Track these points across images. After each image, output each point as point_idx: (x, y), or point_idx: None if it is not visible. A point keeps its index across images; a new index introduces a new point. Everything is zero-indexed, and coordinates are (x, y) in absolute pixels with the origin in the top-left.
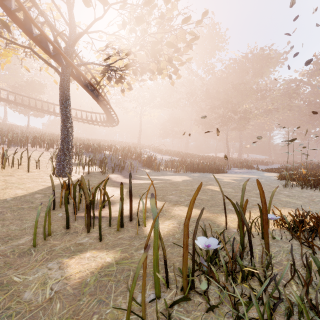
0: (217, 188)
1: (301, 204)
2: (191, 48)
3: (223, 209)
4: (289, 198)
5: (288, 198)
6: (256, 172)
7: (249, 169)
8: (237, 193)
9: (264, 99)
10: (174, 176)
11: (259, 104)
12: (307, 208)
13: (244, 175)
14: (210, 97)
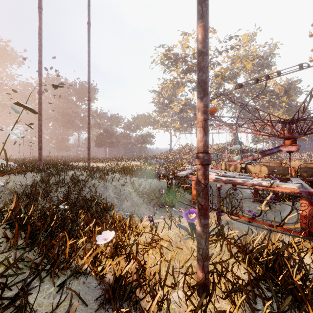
0: None
1: None
2: None
3: None
4: None
5: None
6: None
7: None
8: None
9: (0, 92)
10: None
11: None
12: None
13: None
14: None
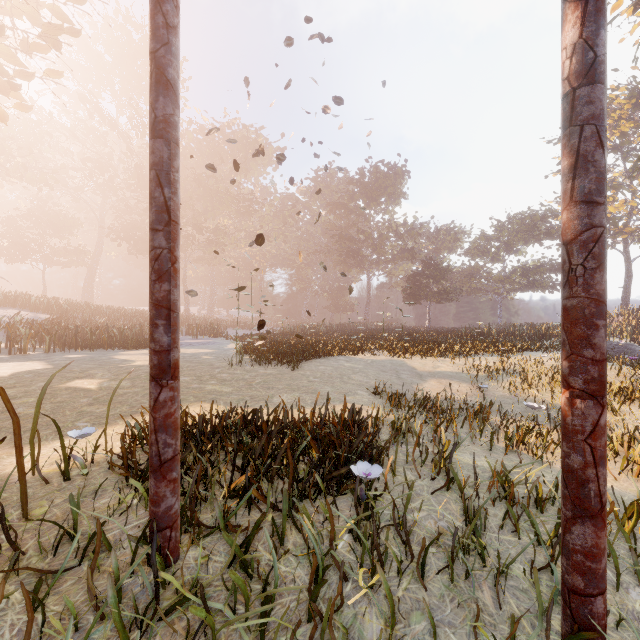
0: (95, 384)
1: (228, 392)
2: (59, 48)
3: (54, 432)
4: (220, 384)
5: (219, 384)
6: (219, 342)
7: (215, 337)
8: (132, 389)
9: (250, 215)
10: (0, 363)
11: (243, 222)
12: (231, 397)
13: (191, 349)
14: (147, 184)
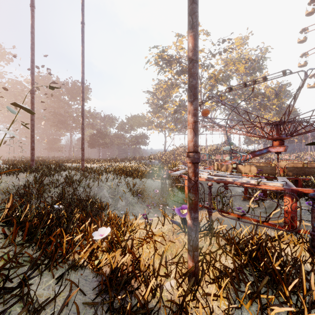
0: None
1: None
2: None
3: None
4: None
5: None
6: None
7: None
8: None
9: None
10: None
11: None
12: None
13: None
14: None
